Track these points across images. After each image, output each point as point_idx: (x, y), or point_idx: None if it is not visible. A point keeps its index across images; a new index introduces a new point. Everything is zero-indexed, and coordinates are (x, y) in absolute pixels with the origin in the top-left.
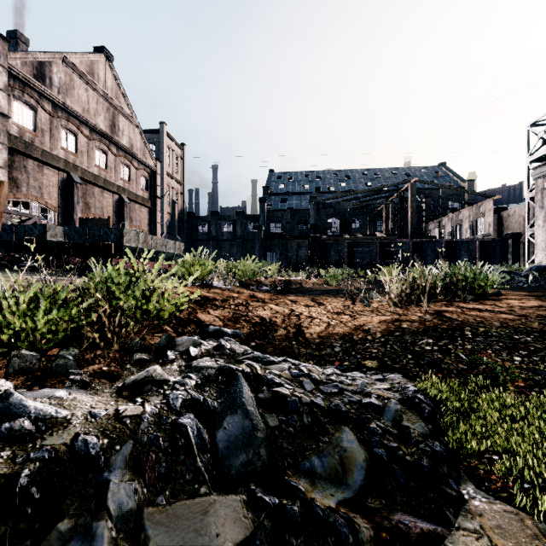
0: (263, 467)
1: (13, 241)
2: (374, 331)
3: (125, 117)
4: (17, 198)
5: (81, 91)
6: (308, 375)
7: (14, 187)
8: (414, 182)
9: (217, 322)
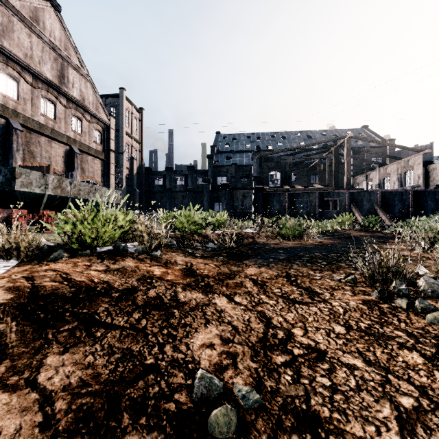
0: None
1: None
2: None
3: (76, 70)
4: None
5: (22, 36)
6: None
7: None
8: (349, 138)
9: None
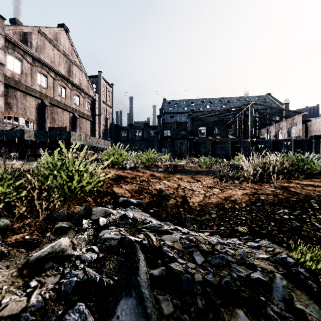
0: None
1: (4, 140)
2: (240, 201)
3: (77, 66)
4: (10, 114)
5: (50, 50)
6: (197, 246)
7: (8, 108)
8: (252, 105)
9: (126, 193)
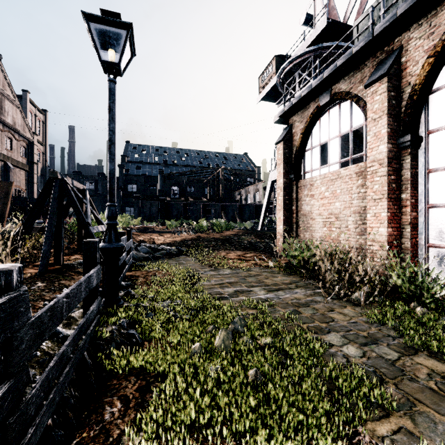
0: (150, 253)
1: None
2: (178, 241)
3: (10, 101)
4: None
5: None
6: (157, 245)
7: None
8: (223, 169)
9: None
